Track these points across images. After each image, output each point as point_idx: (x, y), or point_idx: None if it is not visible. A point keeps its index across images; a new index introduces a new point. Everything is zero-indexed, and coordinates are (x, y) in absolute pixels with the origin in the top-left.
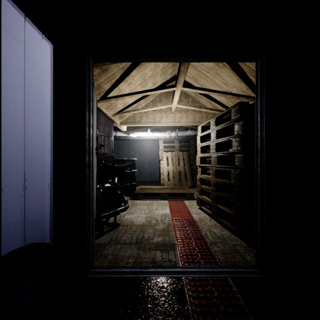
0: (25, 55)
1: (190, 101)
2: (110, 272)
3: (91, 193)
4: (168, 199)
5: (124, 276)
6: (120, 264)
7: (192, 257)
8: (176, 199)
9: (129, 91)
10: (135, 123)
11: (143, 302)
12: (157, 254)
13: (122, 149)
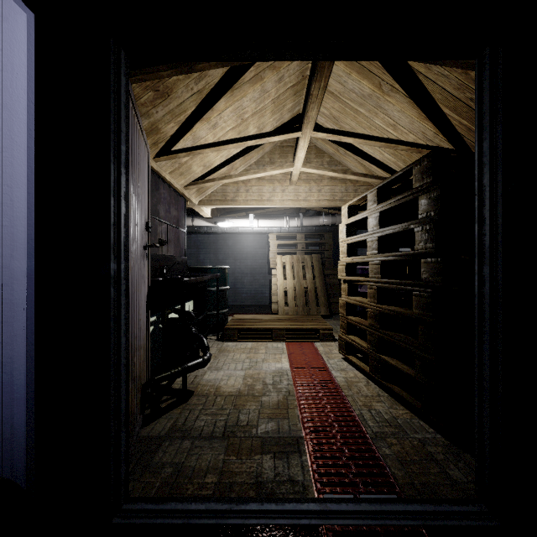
0: None
1: (325, 162)
2: (164, 512)
3: (122, 341)
4: (285, 340)
5: (192, 522)
6: (186, 489)
7: (338, 472)
8: (301, 341)
9: (214, 140)
10: (226, 203)
11: None
12: (266, 464)
13: (205, 249)
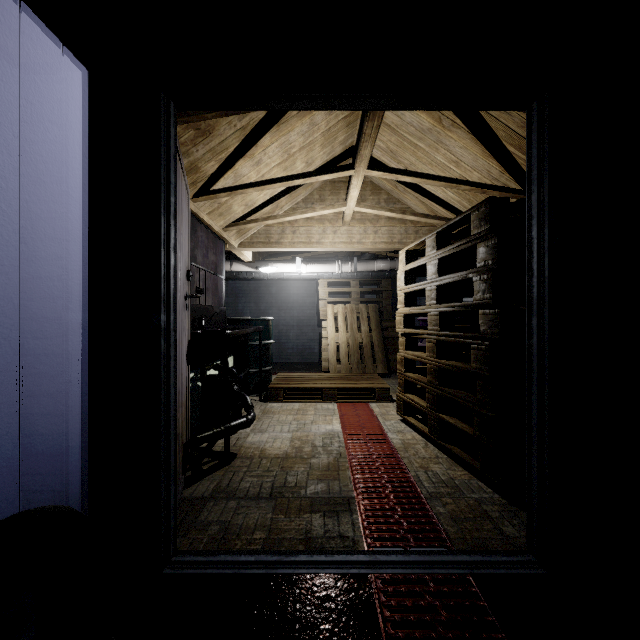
0: (29, 95)
1: (382, 199)
2: (214, 564)
3: (172, 393)
4: (337, 400)
5: (243, 572)
6: (235, 544)
7: (389, 529)
8: (354, 401)
9: (257, 178)
10: (269, 245)
11: (284, 635)
12: (315, 522)
13: (245, 298)
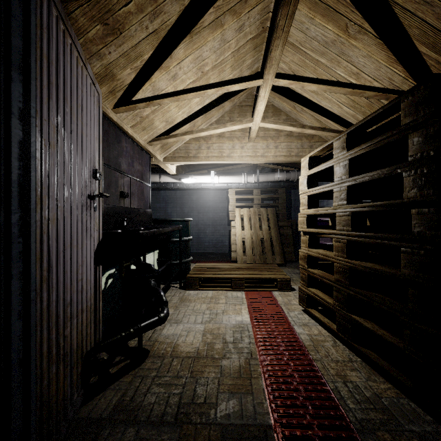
0: None
1: (282, 120)
2: None
3: (15, 328)
4: (244, 289)
5: None
6: None
7: None
8: (259, 290)
9: None
10: (188, 159)
11: None
12: None
13: (172, 204)
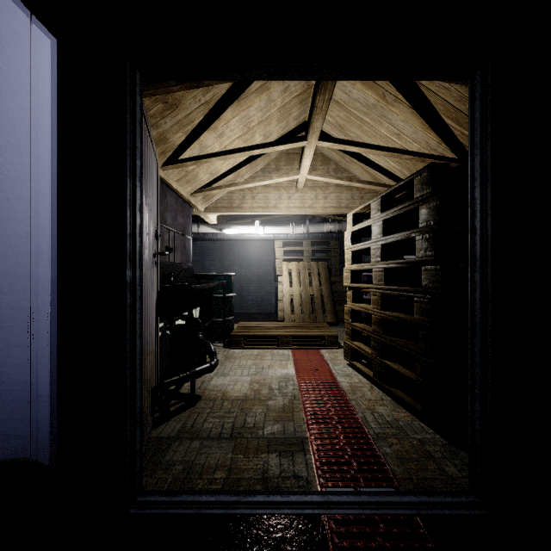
0: (3, 64)
1: (331, 169)
2: (176, 504)
3: (137, 344)
4: (291, 347)
5: (203, 512)
6: (197, 483)
7: (340, 469)
8: (307, 347)
9: (221, 149)
10: (232, 210)
11: None
12: (272, 462)
13: (210, 256)
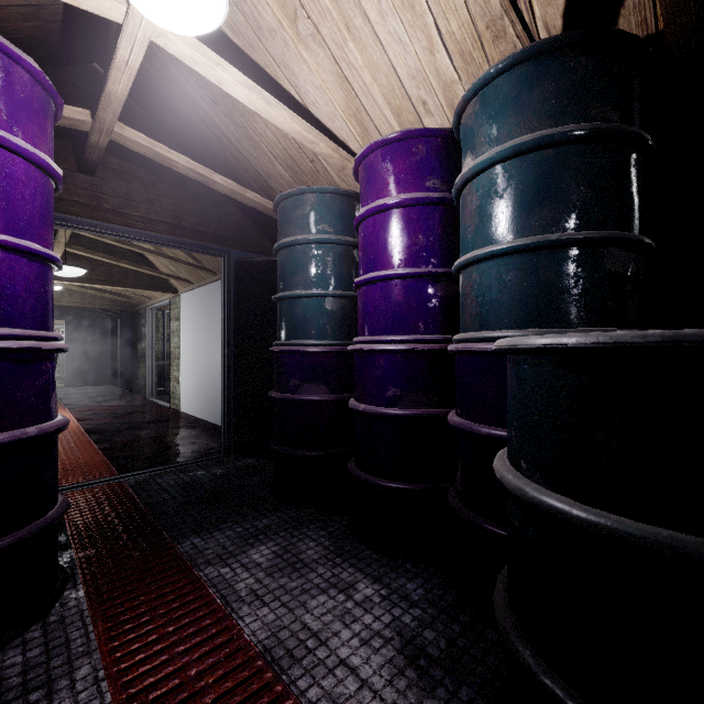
0: None
1: None
2: None
3: None
4: None
5: None
6: None
7: None
8: None
9: None
10: None
11: None
12: None
13: None
